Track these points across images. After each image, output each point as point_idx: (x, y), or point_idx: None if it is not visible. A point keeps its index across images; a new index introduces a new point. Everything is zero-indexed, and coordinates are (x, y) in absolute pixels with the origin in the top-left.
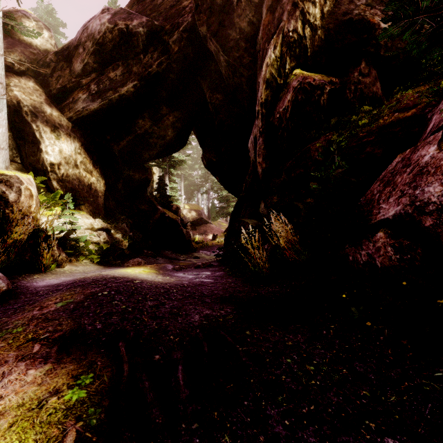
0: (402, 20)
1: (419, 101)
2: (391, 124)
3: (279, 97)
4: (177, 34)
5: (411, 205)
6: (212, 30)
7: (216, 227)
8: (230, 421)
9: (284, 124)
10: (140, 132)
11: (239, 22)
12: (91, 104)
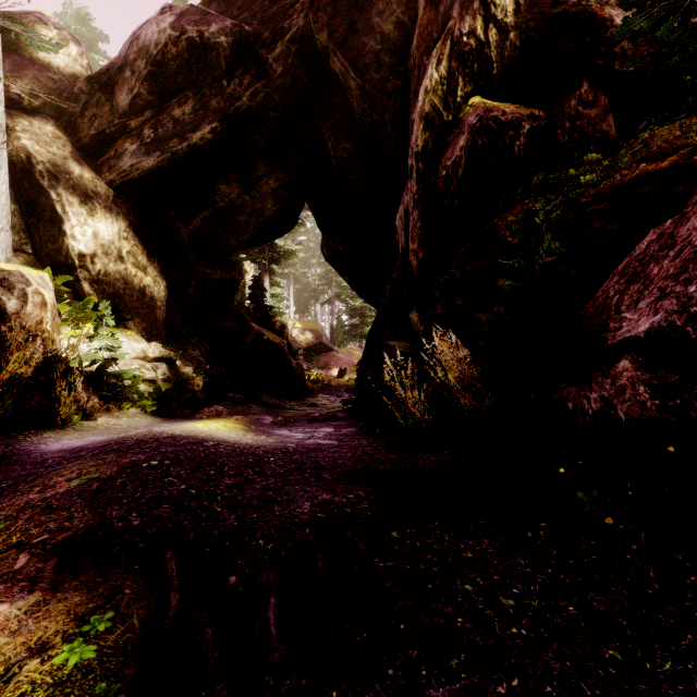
0: (656, 2)
1: (683, 143)
2: (635, 181)
3: (445, 144)
4: (281, 47)
5: (681, 312)
6: (337, 37)
7: (344, 357)
8: None
9: (455, 186)
10: (222, 205)
11: (380, 23)
12: (145, 160)
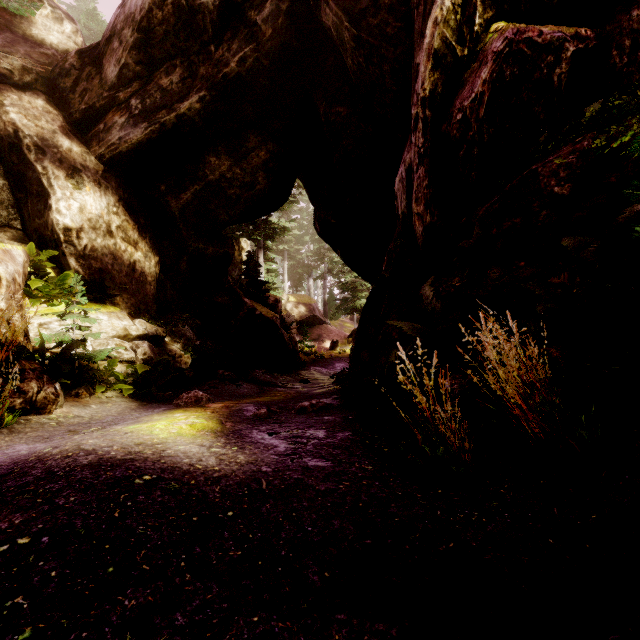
0: None
1: None
2: None
3: (460, 83)
4: (270, 7)
5: None
6: None
7: (336, 329)
8: None
9: (474, 130)
10: (212, 178)
11: None
12: (133, 133)
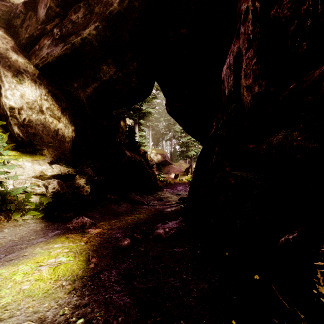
0: None
1: None
2: None
3: None
4: None
5: None
6: None
7: (177, 167)
8: None
9: (308, 3)
10: (105, 79)
11: None
12: (55, 50)
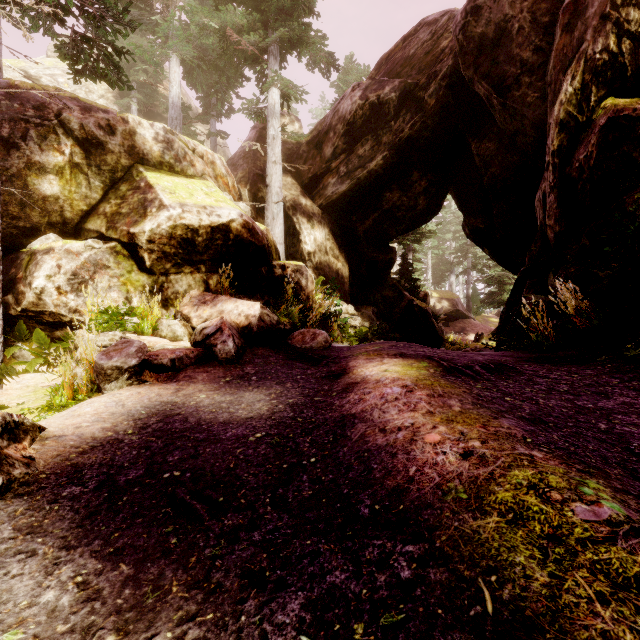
0: None
1: None
2: None
3: (579, 140)
4: (434, 86)
5: None
6: (482, 71)
7: (480, 324)
8: (512, 379)
9: (586, 174)
10: (387, 207)
11: (519, 53)
12: (340, 187)
